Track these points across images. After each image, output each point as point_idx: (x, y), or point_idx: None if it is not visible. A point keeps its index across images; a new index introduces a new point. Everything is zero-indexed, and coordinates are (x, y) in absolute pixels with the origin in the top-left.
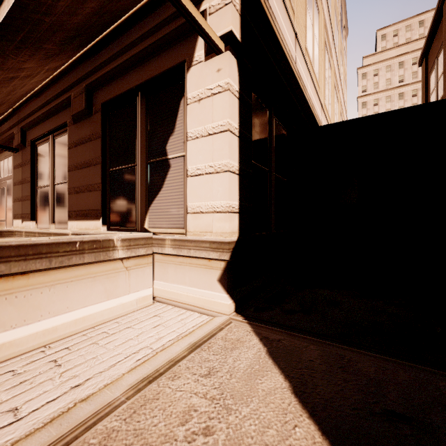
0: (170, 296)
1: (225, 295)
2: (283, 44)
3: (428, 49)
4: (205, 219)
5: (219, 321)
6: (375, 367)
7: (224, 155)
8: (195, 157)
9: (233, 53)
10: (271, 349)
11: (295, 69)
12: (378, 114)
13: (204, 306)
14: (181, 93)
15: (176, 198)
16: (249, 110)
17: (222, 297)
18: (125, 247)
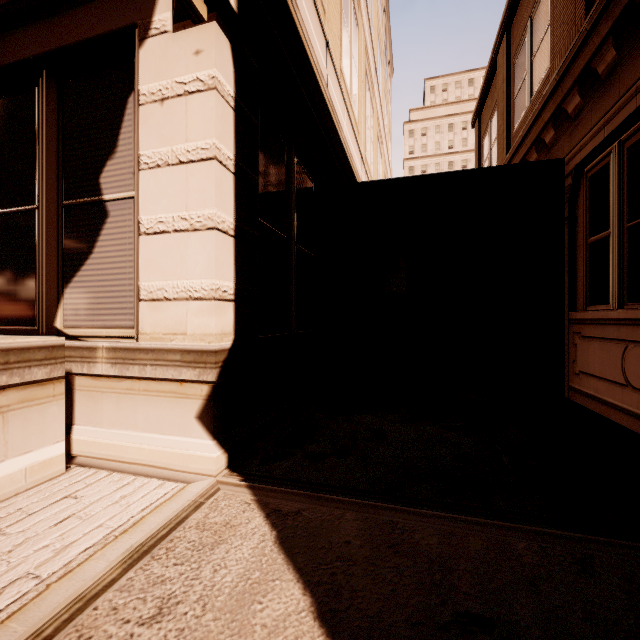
0: (106, 452)
1: (209, 441)
2: (309, 50)
3: (482, 108)
4: (174, 312)
5: (197, 491)
6: (439, 535)
7: (208, 200)
8: (154, 200)
9: (224, 29)
10: (284, 532)
11: (326, 93)
12: (431, 175)
13: (171, 466)
14: (129, 83)
15: (120, 274)
16: (254, 134)
17: (204, 445)
18: None
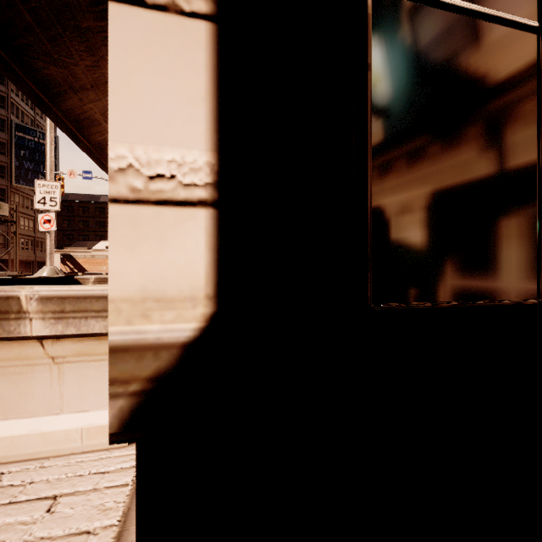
0: None
1: None
2: None
3: None
4: None
5: None
6: None
7: None
8: None
9: None
10: None
11: None
12: None
13: None
14: None
15: None
16: None
17: None
18: (51, 313)
